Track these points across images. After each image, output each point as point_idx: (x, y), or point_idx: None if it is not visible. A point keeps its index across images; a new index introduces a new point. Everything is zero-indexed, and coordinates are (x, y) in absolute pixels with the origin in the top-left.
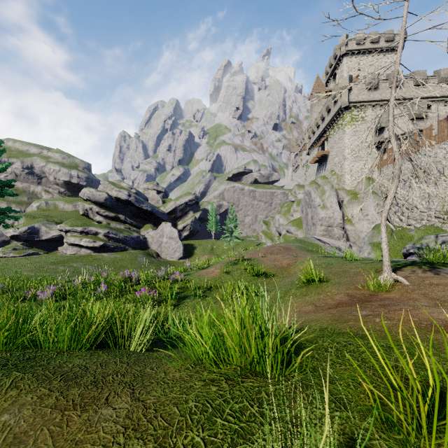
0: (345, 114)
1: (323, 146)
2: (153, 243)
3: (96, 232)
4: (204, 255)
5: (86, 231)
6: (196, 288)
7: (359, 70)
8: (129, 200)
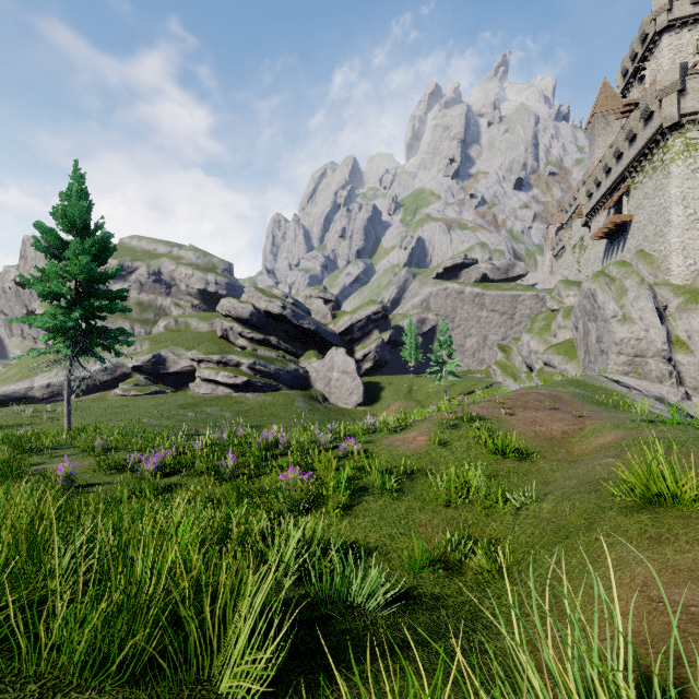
0: (670, 139)
1: (617, 207)
2: (318, 379)
3: (238, 362)
4: (396, 401)
5: (224, 361)
6: (384, 475)
7: (698, 53)
8: (283, 315)
